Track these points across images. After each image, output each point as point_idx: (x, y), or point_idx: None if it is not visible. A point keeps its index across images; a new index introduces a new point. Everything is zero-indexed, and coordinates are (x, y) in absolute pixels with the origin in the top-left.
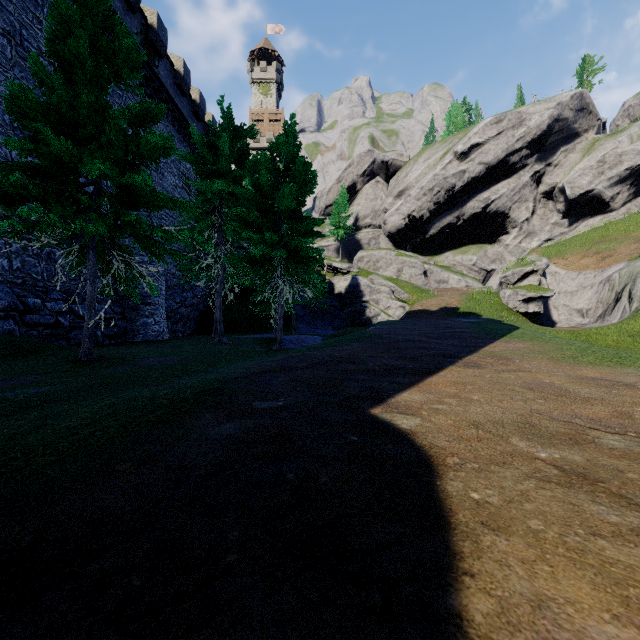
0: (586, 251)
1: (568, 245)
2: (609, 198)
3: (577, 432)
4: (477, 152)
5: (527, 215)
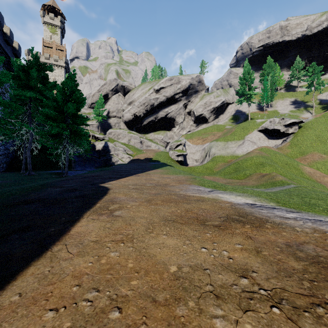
0: (199, 137)
1: (194, 134)
2: (208, 118)
3: (144, 184)
4: (163, 91)
5: (182, 120)
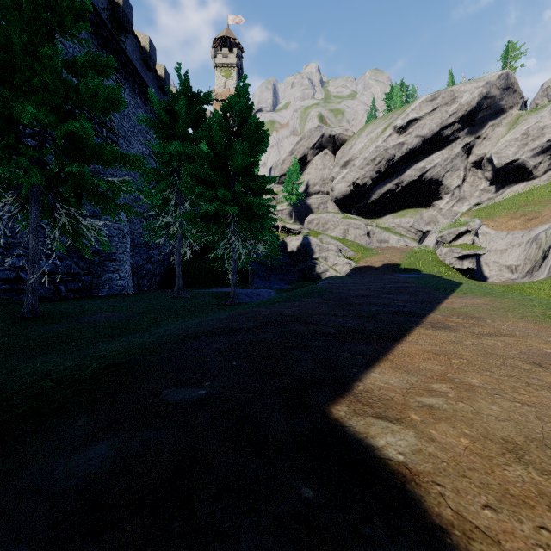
0: (513, 213)
1: (496, 208)
2: (532, 167)
3: None
4: (414, 126)
5: (458, 182)
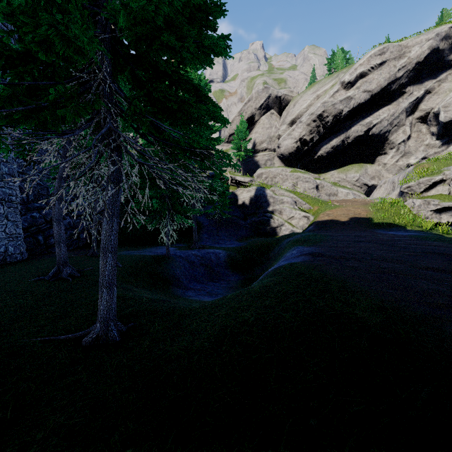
0: None
1: None
2: None
3: None
4: (362, 81)
5: (404, 137)
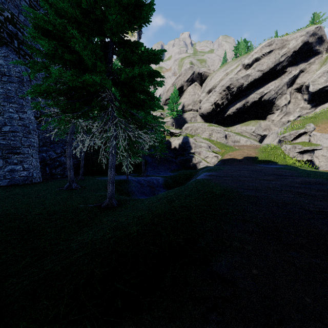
0: None
1: (317, 118)
2: None
3: None
4: (256, 64)
5: (285, 102)
